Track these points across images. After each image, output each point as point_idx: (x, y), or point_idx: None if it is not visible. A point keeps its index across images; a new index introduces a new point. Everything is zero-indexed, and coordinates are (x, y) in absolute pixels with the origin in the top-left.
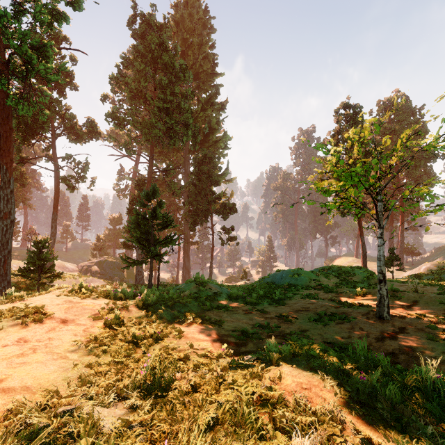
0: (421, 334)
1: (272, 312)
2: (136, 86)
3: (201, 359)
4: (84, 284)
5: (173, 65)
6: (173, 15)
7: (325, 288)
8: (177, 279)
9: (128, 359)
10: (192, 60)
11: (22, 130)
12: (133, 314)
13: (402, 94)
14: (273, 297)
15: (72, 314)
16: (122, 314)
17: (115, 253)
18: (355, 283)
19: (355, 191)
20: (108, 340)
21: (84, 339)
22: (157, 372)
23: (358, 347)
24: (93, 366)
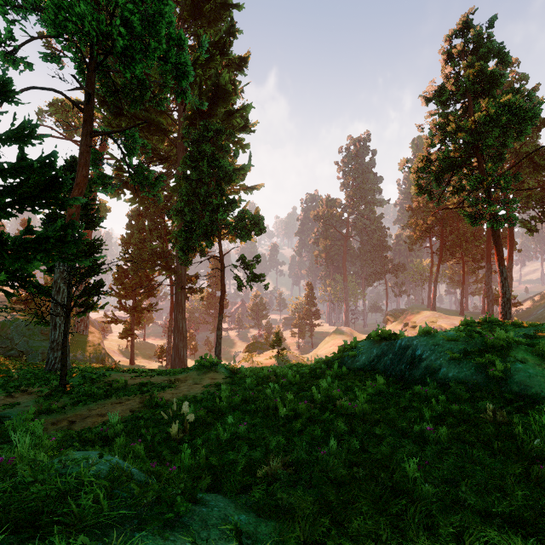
0: None
1: None
2: None
3: None
4: None
5: None
6: None
7: None
8: (169, 348)
9: None
10: None
11: None
12: None
13: (515, 60)
14: None
15: None
16: None
17: None
18: None
19: None
20: None
21: None
22: None
23: None
24: None
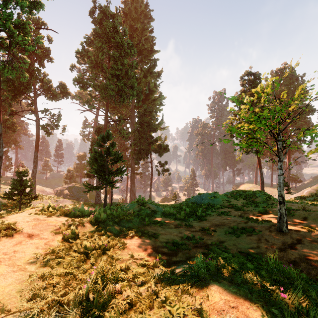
0: (314, 245)
1: (196, 226)
2: (95, 58)
3: (140, 268)
4: (52, 205)
5: (122, 43)
6: (123, 8)
7: (235, 207)
8: (126, 199)
9: (78, 269)
10: (136, 41)
11: (12, 90)
12: (87, 229)
13: (289, 65)
14: (197, 214)
15: (38, 229)
16: (78, 230)
17: (81, 181)
18: (257, 203)
19: (262, 132)
20: (63, 252)
21: (44, 252)
22: (98, 286)
23: (266, 256)
24: (46, 278)
